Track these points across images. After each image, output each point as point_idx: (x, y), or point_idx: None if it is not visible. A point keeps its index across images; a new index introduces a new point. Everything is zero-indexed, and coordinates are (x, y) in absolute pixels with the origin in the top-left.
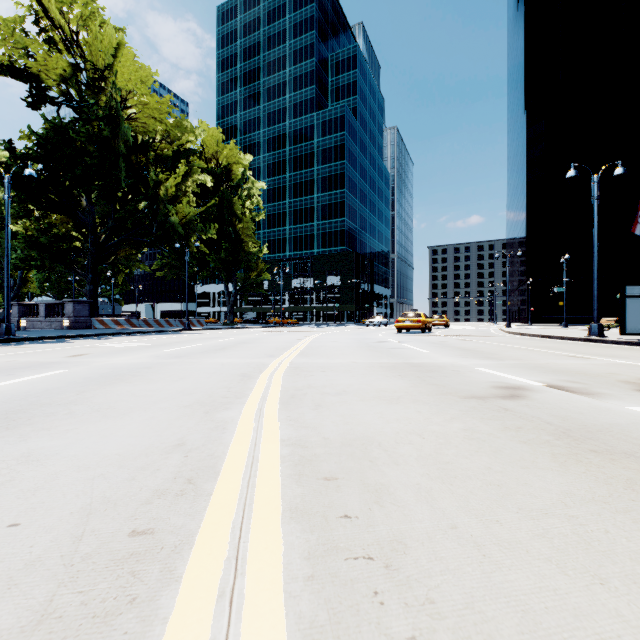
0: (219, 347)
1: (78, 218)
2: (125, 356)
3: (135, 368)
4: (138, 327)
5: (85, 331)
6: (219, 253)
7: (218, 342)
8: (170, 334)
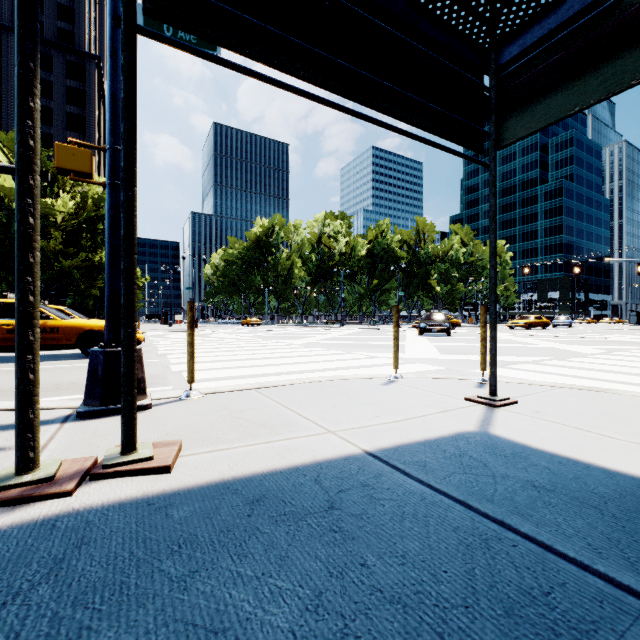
0: None
1: None
2: None
3: None
4: None
5: None
6: None
7: None
8: None
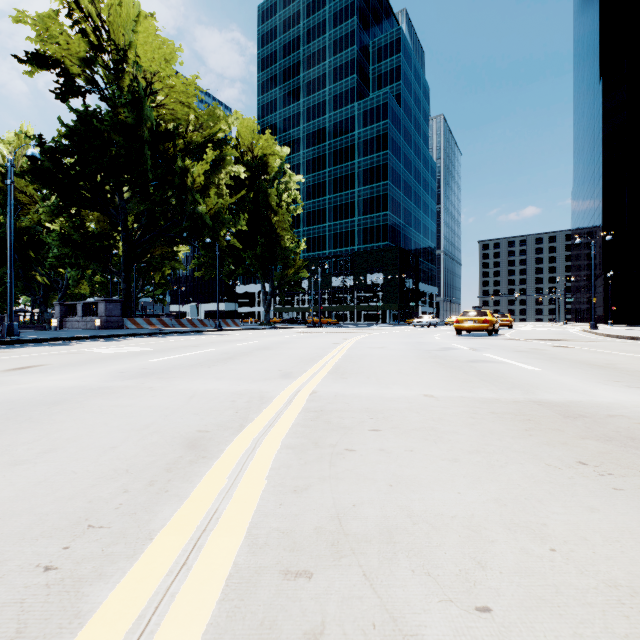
0: (226, 355)
1: (110, 214)
2: (78, 371)
3: (32, 404)
4: (171, 327)
5: (109, 331)
6: (254, 249)
7: (233, 347)
8: (194, 335)
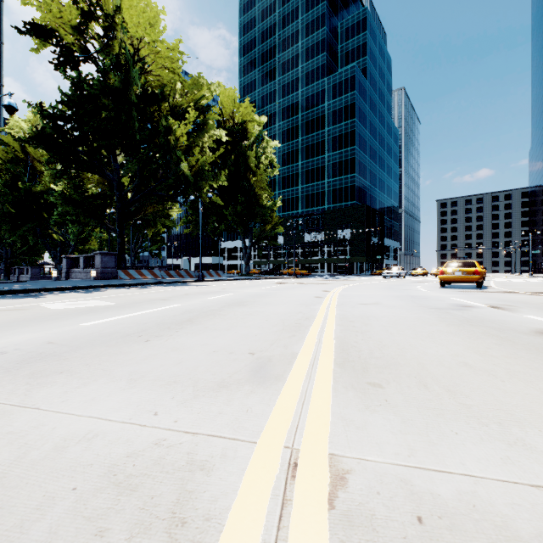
0: (187, 315)
1: (105, 176)
2: None
3: None
4: (160, 278)
5: (99, 282)
6: (235, 207)
7: (204, 301)
8: (174, 286)
